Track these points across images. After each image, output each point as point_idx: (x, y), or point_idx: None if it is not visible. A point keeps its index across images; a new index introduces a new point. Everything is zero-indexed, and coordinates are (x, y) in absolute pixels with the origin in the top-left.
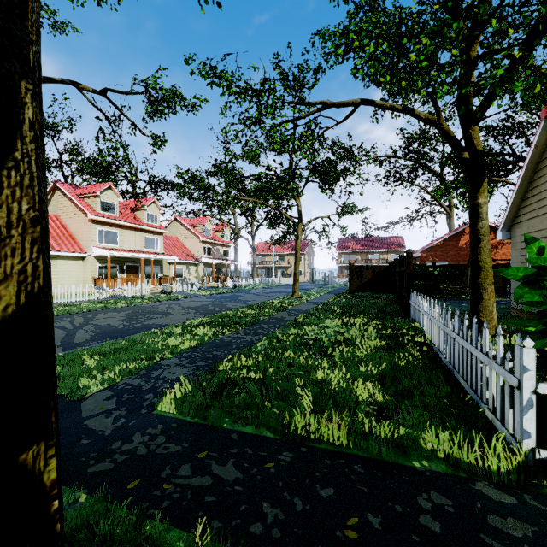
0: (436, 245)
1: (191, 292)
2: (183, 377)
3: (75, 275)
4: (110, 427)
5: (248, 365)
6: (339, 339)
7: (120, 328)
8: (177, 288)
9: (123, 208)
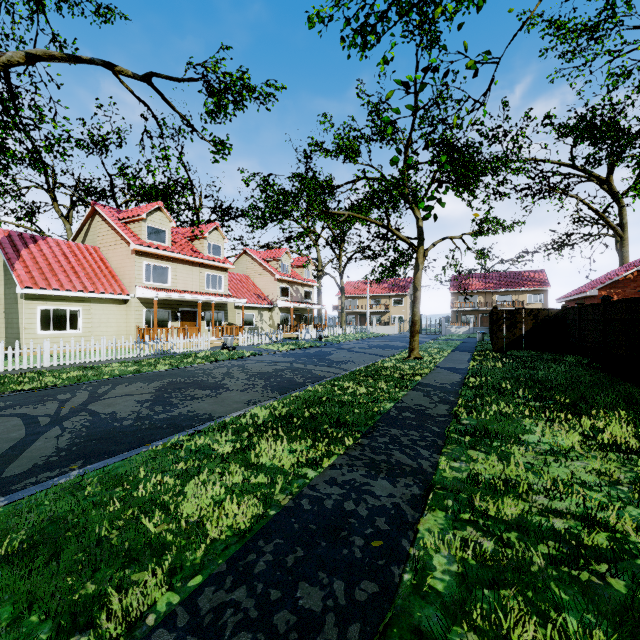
0: (625, 278)
1: (262, 347)
2: None
3: (115, 324)
4: None
5: None
6: None
7: (124, 426)
8: (245, 340)
9: (178, 236)
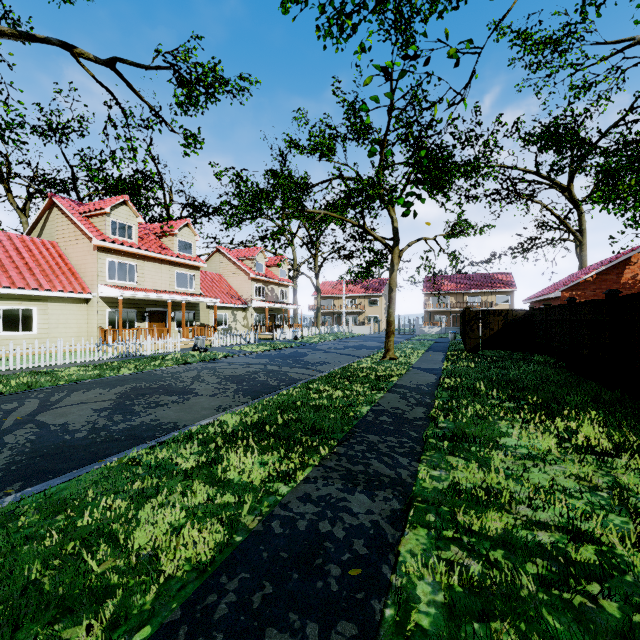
0: (585, 281)
1: (235, 348)
2: None
3: (75, 324)
4: None
5: None
6: None
7: (76, 439)
8: (217, 342)
9: (146, 233)
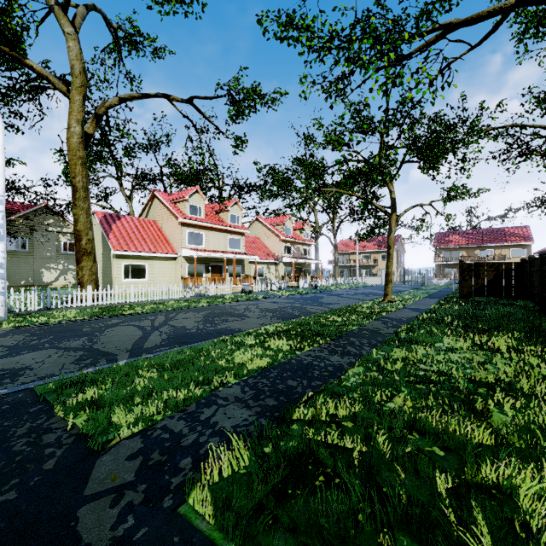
0: None
1: (270, 292)
2: (236, 437)
3: (168, 275)
4: (104, 539)
5: (338, 417)
6: (482, 377)
7: (192, 332)
8: (257, 288)
9: (209, 210)
